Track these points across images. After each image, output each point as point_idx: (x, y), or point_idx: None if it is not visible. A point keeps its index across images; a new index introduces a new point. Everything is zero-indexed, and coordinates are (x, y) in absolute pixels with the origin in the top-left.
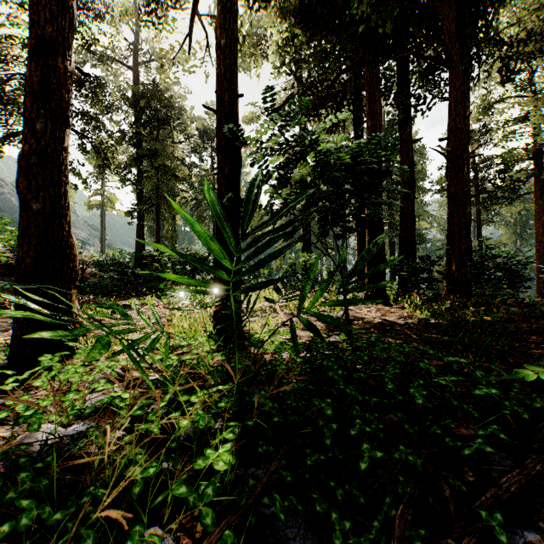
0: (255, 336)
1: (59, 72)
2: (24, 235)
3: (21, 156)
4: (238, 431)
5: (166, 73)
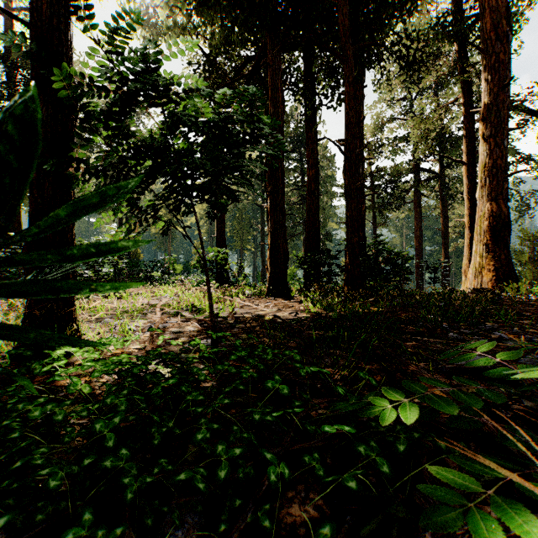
0: (56, 352)
1: None
2: None
3: None
4: None
5: None
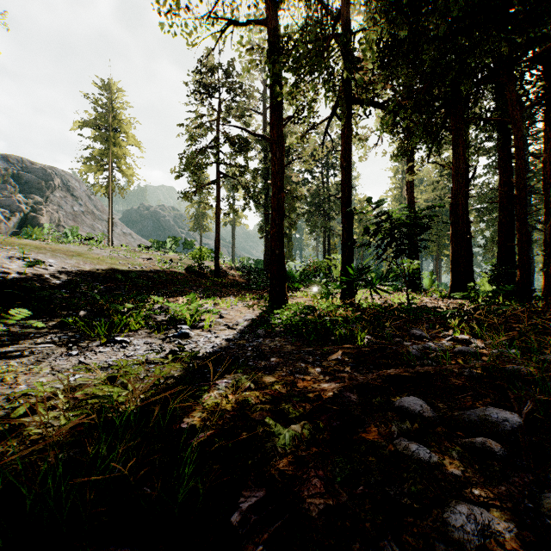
0: (360, 303)
1: (282, 199)
2: (273, 263)
3: (272, 234)
4: (356, 310)
5: (286, 111)
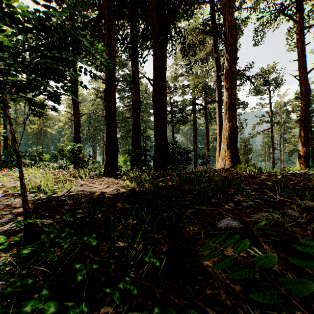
0: None
1: None
2: None
3: None
4: None
5: None
